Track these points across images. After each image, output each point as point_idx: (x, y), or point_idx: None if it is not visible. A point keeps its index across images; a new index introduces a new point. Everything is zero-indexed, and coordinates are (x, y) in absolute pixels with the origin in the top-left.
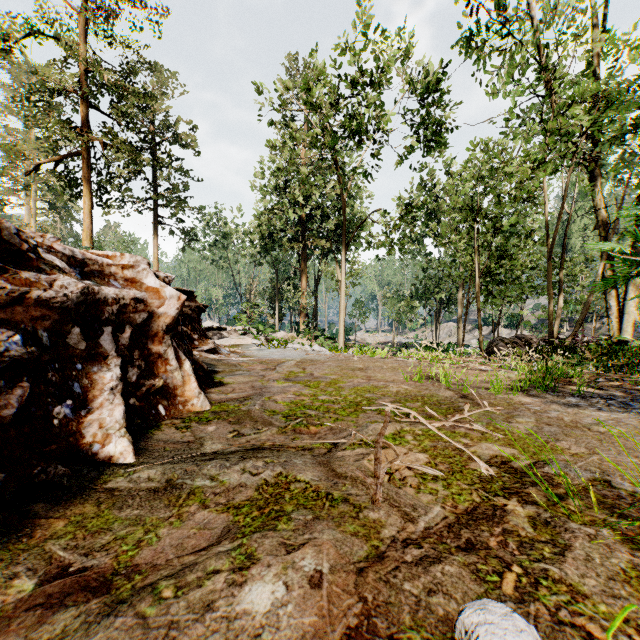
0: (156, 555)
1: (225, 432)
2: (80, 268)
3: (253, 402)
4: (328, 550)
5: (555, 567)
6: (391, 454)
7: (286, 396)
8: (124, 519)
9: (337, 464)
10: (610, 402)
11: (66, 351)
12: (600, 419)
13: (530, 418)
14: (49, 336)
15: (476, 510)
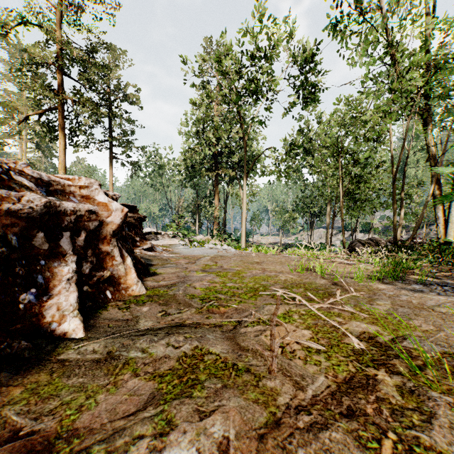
0: (93, 419)
1: (156, 312)
2: (46, 187)
3: (178, 288)
4: (234, 417)
5: (425, 434)
6: (282, 330)
7: (202, 283)
8: (70, 386)
9: (241, 339)
10: (445, 288)
11: (32, 251)
12: (440, 302)
13: (387, 301)
14: (18, 239)
15: (353, 379)
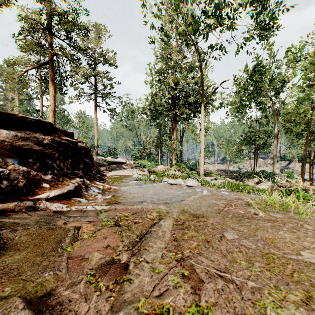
0: None
1: None
2: None
3: None
4: None
5: None
6: None
7: None
8: None
9: None
10: None
11: None
12: None
13: None
14: None
15: None
